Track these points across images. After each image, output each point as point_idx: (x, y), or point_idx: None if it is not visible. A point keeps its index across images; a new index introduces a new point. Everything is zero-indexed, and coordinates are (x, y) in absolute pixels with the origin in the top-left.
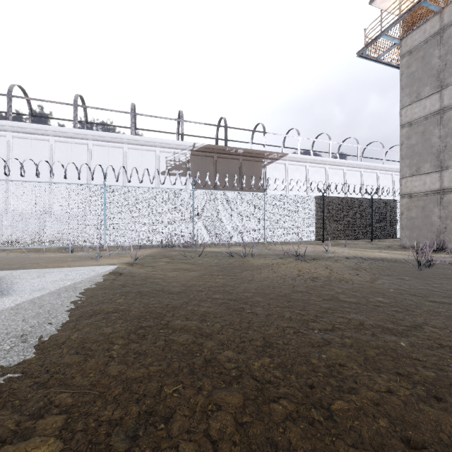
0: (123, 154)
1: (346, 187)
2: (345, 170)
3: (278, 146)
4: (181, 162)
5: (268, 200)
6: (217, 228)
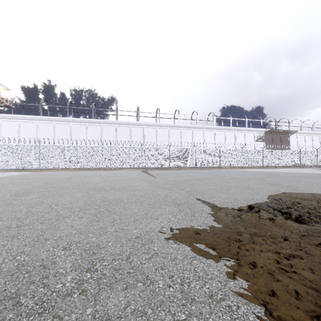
0: (244, 134)
1: (320, 143)
2: (319, 136)
3: (287, 126)
4: (261, 136)
5: (318, 153)
6: (305, 161)
